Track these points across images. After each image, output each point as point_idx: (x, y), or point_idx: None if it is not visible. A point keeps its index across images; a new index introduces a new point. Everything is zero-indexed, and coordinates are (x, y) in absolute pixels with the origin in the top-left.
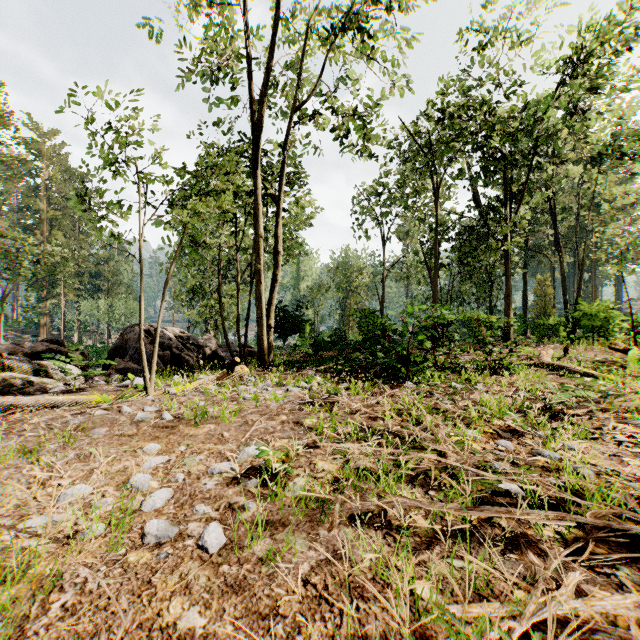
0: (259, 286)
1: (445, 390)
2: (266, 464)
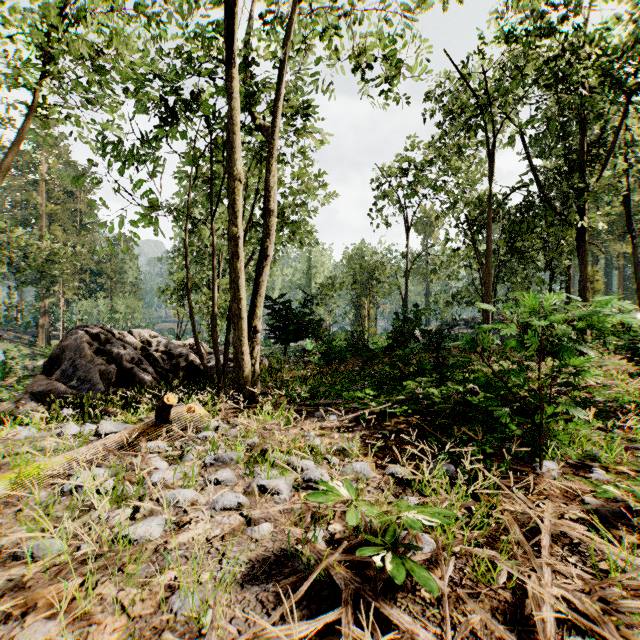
0: (234, 263)
1: None
2: None
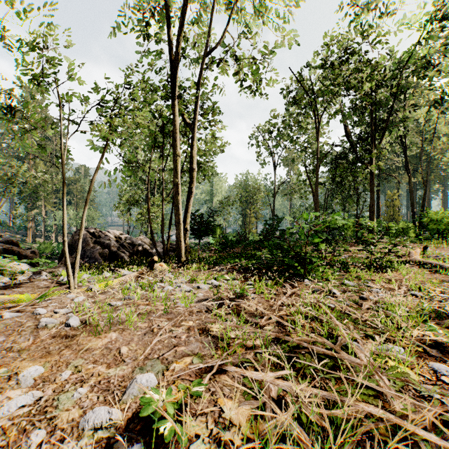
0: (177, 196)
1: (341, 288)
2: (154, 419)
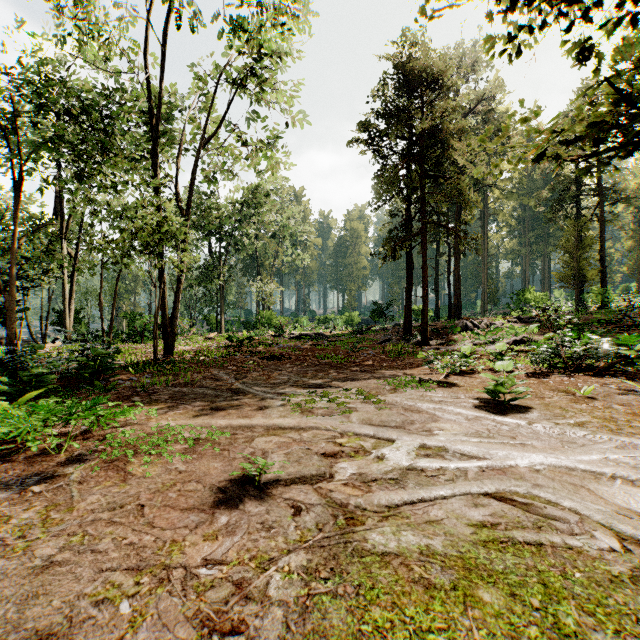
0: (64, 303)
1: None
2: None
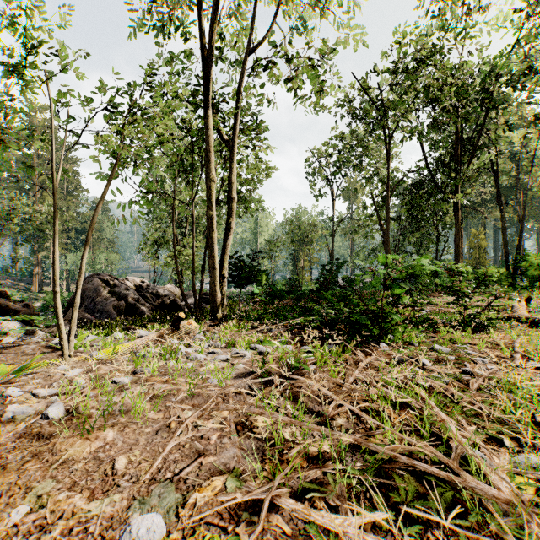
0: (211, 234)
1: (433, 357)
2: None
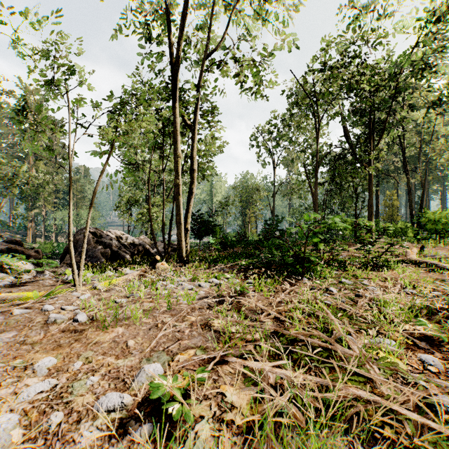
0: (178, 197)
1: (338, 286)
2: (162, 402)
